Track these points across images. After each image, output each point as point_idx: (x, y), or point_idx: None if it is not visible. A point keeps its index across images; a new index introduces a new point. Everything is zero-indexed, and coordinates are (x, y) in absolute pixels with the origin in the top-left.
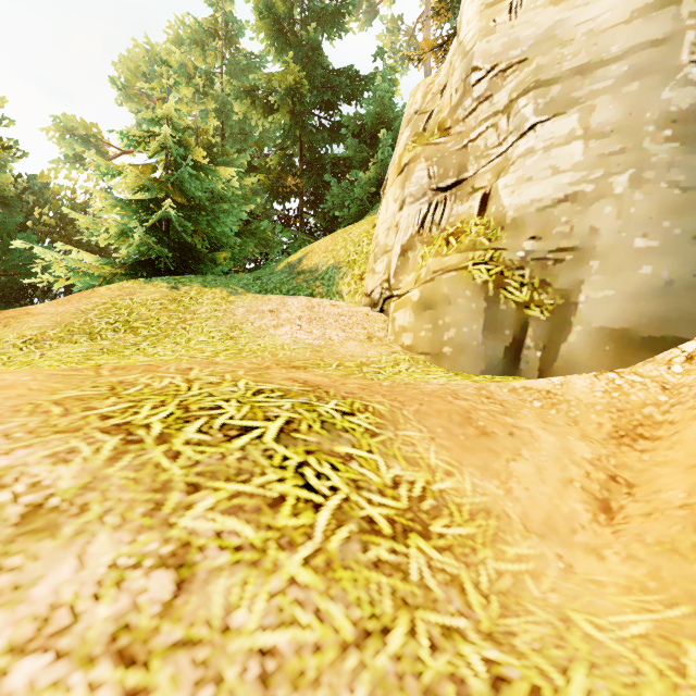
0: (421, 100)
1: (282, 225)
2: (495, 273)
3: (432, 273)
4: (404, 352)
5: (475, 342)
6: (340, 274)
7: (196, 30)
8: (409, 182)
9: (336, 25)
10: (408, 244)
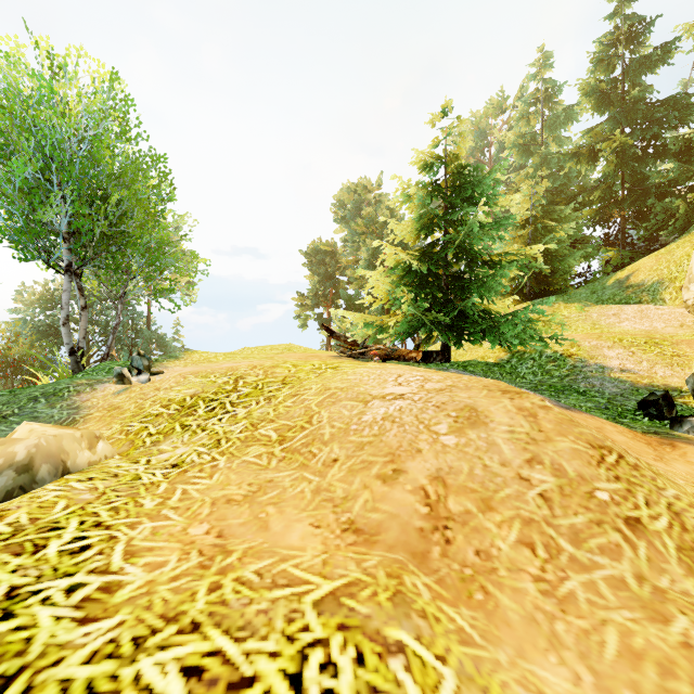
0: None
1: (605, 246)
2: None
3: None
4: None
5: None
6: (663, 287)
7: (523, 109)
8: None
9: (660, 62)
10: None
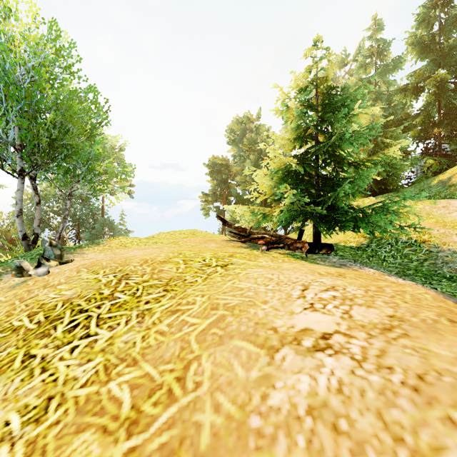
0: None
1: (427, 156)
2: None
3: None
4: None
5: None
6: None
7: (361, 61)
8: None
9: None
10: None
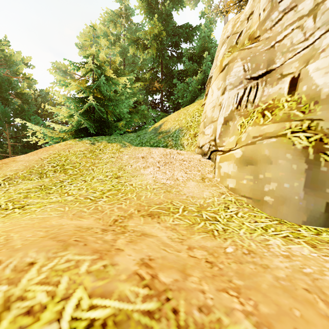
0: (231, 29)
1: (152, 107)
2: (314, 140)
3: (252, 138)
4: (229, 193)
5: (297, 196)
6: (182, 134)
7: (111, 15)
8: (229, 75)
9: (179, 2)
10: (229, 116)
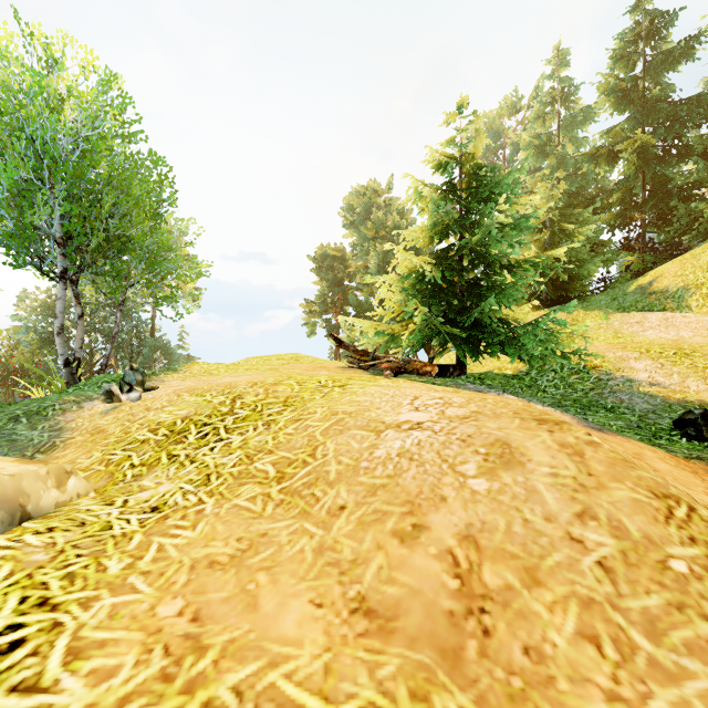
0: None
1: (625, 250)
2: None
3: None
4: None
5: None
6: (689, 294)
7: (538, 109)
8: None
9: (683, 59)
10: None
